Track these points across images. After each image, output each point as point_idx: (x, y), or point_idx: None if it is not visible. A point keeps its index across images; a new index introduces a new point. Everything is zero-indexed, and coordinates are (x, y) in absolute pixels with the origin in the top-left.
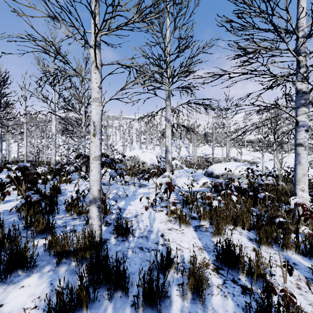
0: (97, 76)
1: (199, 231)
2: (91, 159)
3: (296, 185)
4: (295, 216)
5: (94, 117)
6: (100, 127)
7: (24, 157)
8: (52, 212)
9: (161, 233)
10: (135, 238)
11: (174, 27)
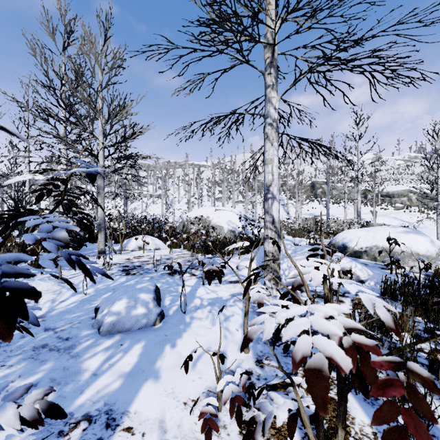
0: None
1: None
2: None
3: None
4: None
5: None
6: None
7: None
8: None
9: None
10: None
11: None
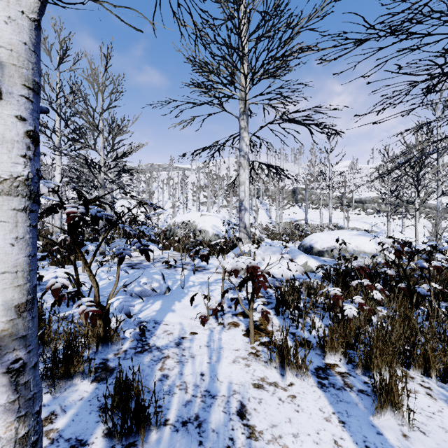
0: None
1: (330, 389)
2: None
3: None
4: None
5: None
6: (23, 76)
7: None
8: None
9: (239, 402)
10: (165, 431)
11: None
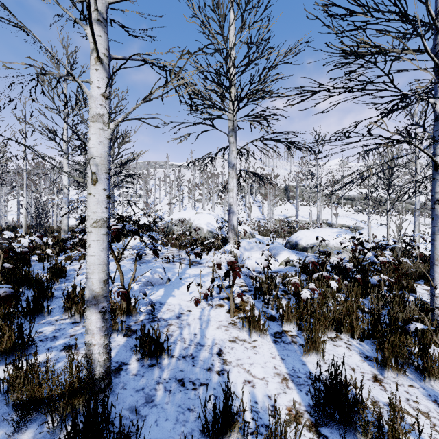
0: (100, 76)
1: (281, 343)
2: (89, 226)
3: (435, 265)
4: (436, 316)
5: (95, 150)
6: (105, 168)
7: (23, 220)
8: (39, 311)
9: (218, 348)
10: (172, 360)
11: (242, 25)
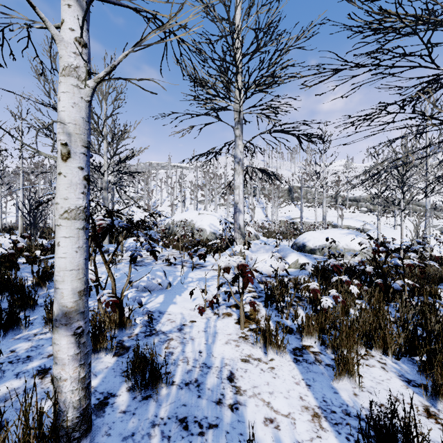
0: (74, 15)
1: (303, 363)
2: (59, 217)
3: None
4: None
5: (66, 114)
6: (82, 139)
7: (20, 221)
8: (15, 324)
9: (229, 371)
10: (173, 388)
11: (249, 8)
